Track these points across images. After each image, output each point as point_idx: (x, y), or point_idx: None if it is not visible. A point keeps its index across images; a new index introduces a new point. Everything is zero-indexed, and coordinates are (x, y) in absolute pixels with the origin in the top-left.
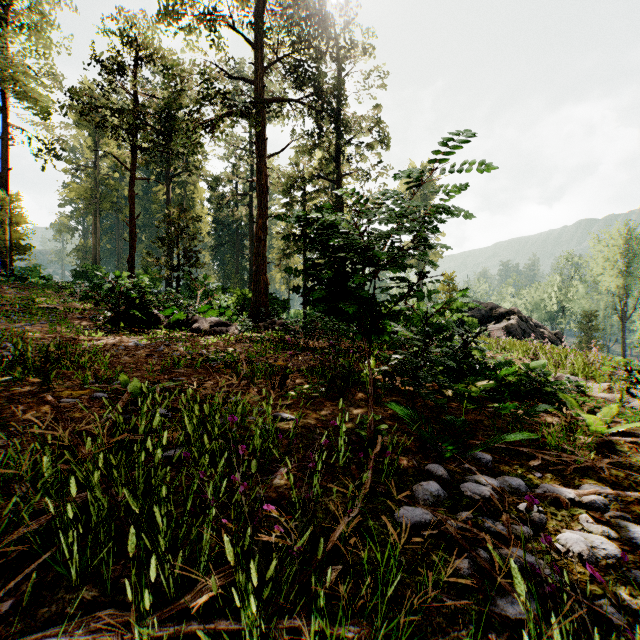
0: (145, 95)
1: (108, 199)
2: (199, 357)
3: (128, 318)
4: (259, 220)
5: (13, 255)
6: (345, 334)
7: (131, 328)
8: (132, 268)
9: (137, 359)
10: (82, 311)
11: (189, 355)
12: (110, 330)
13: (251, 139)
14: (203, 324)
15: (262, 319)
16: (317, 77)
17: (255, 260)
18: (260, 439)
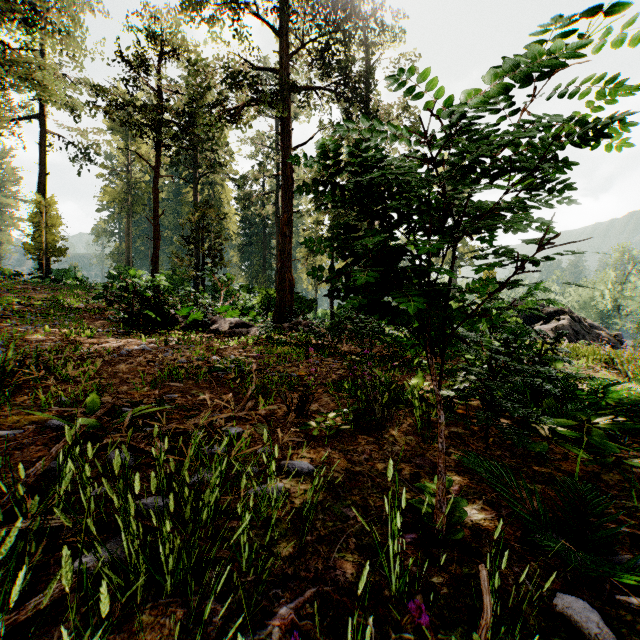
0: (169, 91)
1: (140, 202)
2: (207, 365)
3: (143, 319)
4: (284, 215)
5: (48, 257)
6: (379, 337)
7: (147, 329)
8: (156, 267)
9: (134, 367)
10: (102, 311)
11: (191, 364)
12: (123, 331)
13: (277, 135)
14: (222, 325)
15: (287, 319)
16: (345, 63)
17: (280, 257)
18: (250, 533)
